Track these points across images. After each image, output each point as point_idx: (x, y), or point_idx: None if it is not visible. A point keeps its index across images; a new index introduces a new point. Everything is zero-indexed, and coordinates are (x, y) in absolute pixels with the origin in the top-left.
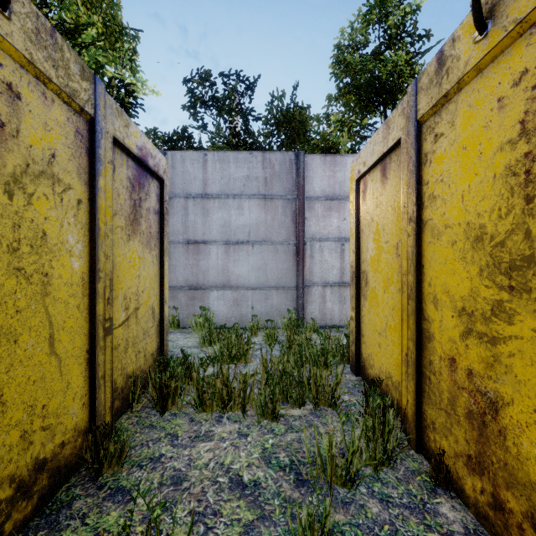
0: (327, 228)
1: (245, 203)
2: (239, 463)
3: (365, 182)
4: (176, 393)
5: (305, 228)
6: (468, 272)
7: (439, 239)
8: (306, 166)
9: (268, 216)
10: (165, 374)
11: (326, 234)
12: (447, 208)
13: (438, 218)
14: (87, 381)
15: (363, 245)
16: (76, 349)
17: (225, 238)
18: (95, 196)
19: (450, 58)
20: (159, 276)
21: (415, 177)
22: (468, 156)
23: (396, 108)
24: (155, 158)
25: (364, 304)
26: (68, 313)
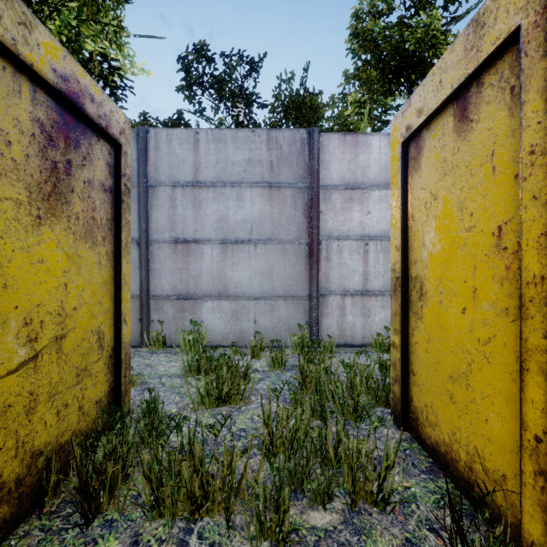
0: (347, 223)
1: (246, 192)
2: None
3: (419, 143)
4: (115, 482)
5: (320, 223)
6: None
7: None
8: (322, 147)
9: (274, 209)
10: (94, 453)
11: (345, 231)
12: None
13: None
14: None
15: (415, 238)
16: None
17: (221, 236)
18: None
19: None
20: (113, 284)
21: None
22: None
23: None
24: (101, 106)
25: (417, 326)
26: None
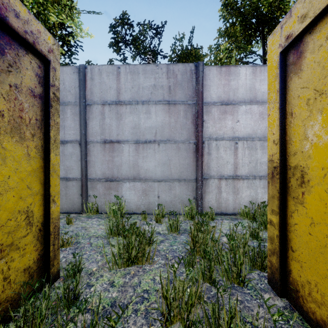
0: (223, 129)
1: (152, 108)
2: None
3: (299, 49)
4: None
5: (203, 129)
6: None
7: None
8: (204, 76)
9: (171, 119)
10: None
11: (221, 134)
12: None
13: None
14: None
15: (294, 133)
16: None
17: (135, 138)
18: None
19: None
20: (43, 172)
21: None
22: None
23: None
24: (27, 24)
25: (297, 210)
26: None
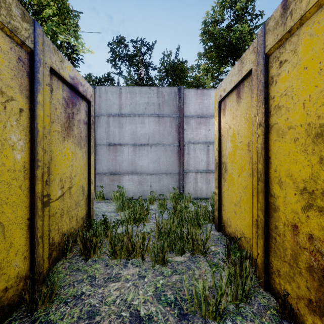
0: (198, 135)
1: (146, 119)
2: (137, 300)
3: (225, 103)
4: (96, 245)
5: (184, 135)
6: (309, 161)
7: (283, 137)
8: (185, 96)
9: (160, 128)
10: (88, 233)
11: (197, 139)
12: (290, 114)
13: (282, 122)
14: (28, 240)
15: (223, 145)
16: (18, 218)
17: (133, 142)
18: (34, 107)
19: (294, 2)
20: (87, 166)
21: (264, 94)
22: (309, 73)
23: (248, 48)
24: (84, 86)
25: (224, 184)
26: (11, 192)
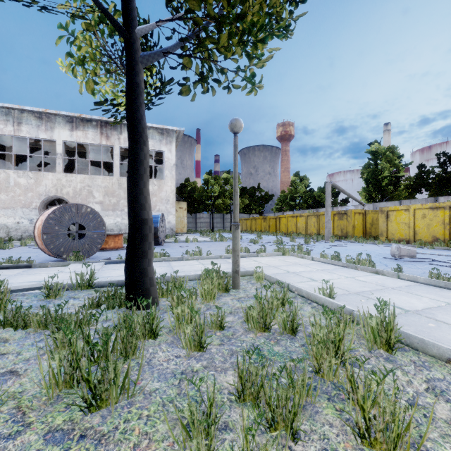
0: None
1: None
2: None
3: None
4: None
5: None
6: None
7: None
8: (439, 200)
9: None
10: None
11: None
12: None
13: None
14: None
15: None
16: None
17: None
18: None
19: None
20: None
21: None
22: None
23: None
24: None
25: None
26: None
